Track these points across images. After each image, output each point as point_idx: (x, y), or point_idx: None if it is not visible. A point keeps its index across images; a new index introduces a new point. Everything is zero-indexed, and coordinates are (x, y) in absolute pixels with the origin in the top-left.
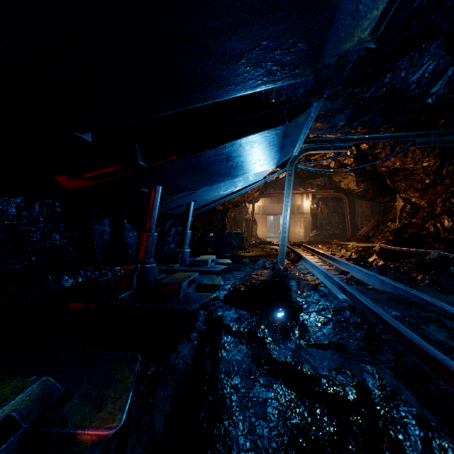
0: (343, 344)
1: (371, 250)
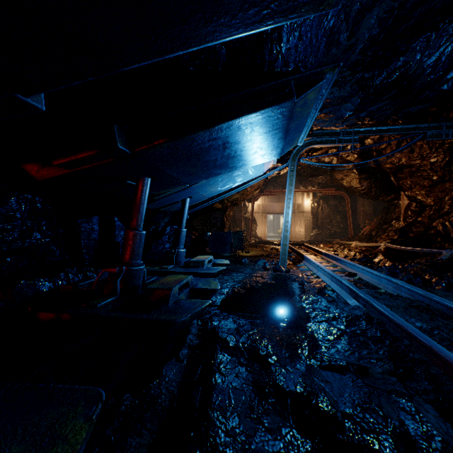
0: (365, 366)
1: (375, 249)
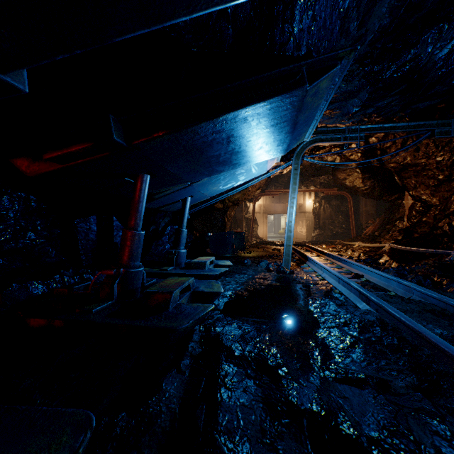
0: (386, 380)
1: (380, 250)
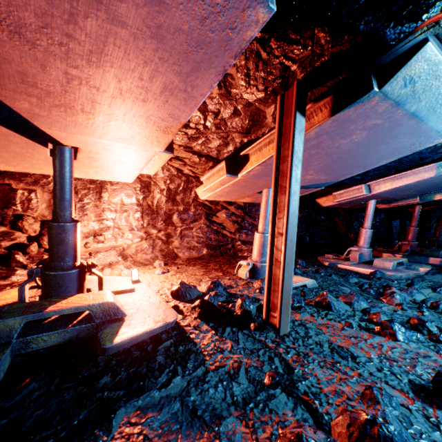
0: None
1: None
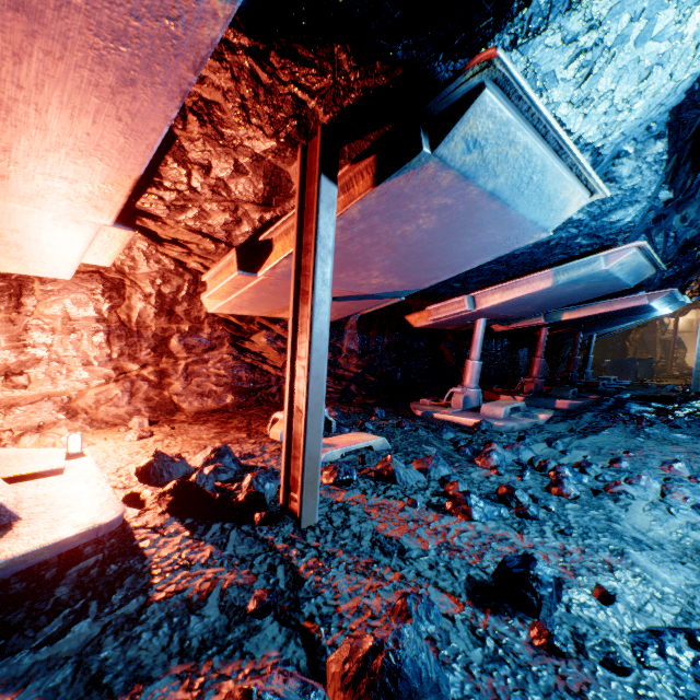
0: (694, 406)
1: None
